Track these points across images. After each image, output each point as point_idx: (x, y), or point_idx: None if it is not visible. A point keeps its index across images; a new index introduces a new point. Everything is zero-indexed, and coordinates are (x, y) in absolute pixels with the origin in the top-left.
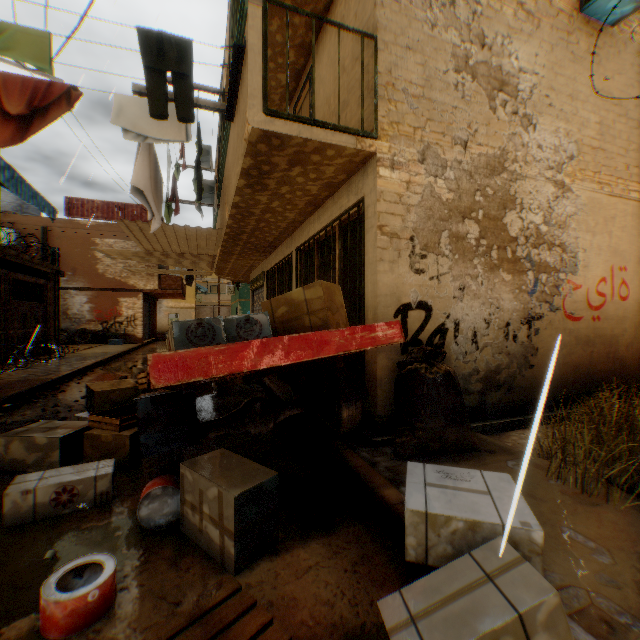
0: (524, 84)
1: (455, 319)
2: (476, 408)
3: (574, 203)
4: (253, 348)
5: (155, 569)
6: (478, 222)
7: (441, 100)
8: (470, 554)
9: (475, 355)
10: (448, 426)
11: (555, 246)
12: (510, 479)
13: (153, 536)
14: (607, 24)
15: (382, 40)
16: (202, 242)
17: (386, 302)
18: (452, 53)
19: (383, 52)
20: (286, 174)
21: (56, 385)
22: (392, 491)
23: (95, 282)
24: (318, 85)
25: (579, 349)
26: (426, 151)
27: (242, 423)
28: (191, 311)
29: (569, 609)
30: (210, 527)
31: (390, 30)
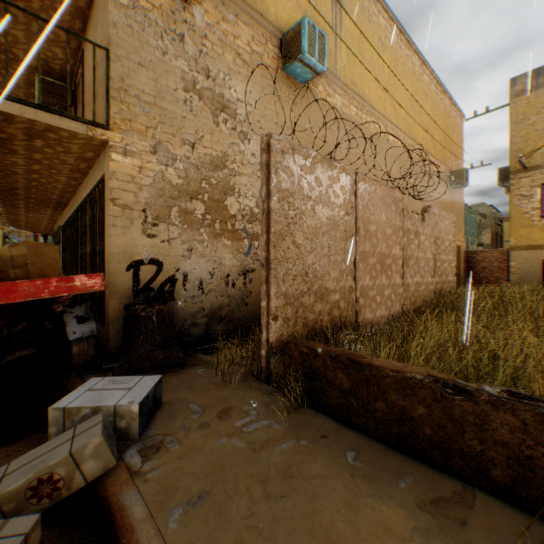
0: (242, 110)
1: (184, 272)
2: (202, 336)
3: None
4: None
5: None
6: (204, 202)
7: (172, 109)
8: (76, 427)
9: (202, 298)
10: (156, 350)
11: None
12: (158, 378)
13: None
14: (301, 82)
15: (115, 53)
16: None
17: (119, 259)
18: (182, 76)
19: (116, 63)
20: (31, 144)
21: None
22: None
23: None
24: (87, 69)
25: None
26: (158, 145)
27: None
28: None
29: (142, 447)
30: None
31: (123, 47)
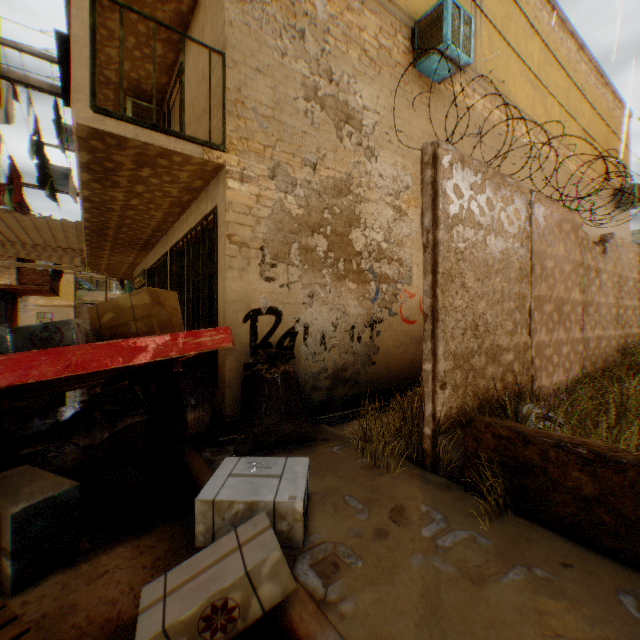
0: (368, 120)
1: (305, 323)
2: (325, 402)
3: (410, 226)
4: (45, 357)
5: None
6: (327, 237)
7: (291, 123)
8: (235, 530)
9: (324, 355)
10: (283, 421)
11: (394, 261)
12: (307, 462)
13: None
14: (436, 81)
15: (231, 58)
16: (60, 234)
17: (235, 308)
18: (302, 82)
19: (232, 70)
20: (136, 173)
21: None
22: None
23: None
24: (186, 85)
25: (414, 347)
26: (276, 168)
27: (69, 435)
28: (70, 310)
29: (314, 560)
30: None
31: (239, 50)
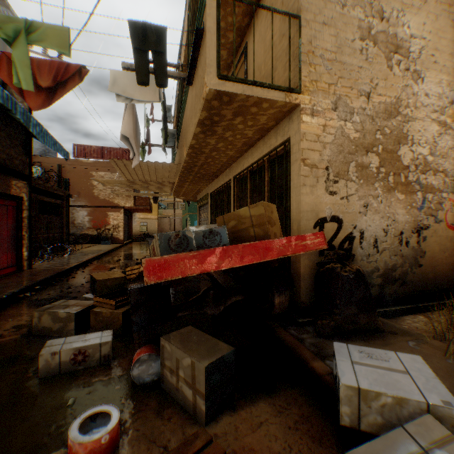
0: (414, 47)
1: (360, 229)
2: (376, 297)
3: (453, 138)
4: (217, 254)
5: (146, 417)
6: (378, 154)
7: (349, 62)
8: (403, 427)
9: (375, 257)
10: (359, 313)
11: (438, 172)
12: (421, 360)
13: (142, 390)
14: None
15: (304, 19)
16: (166, 173)
17: (307, 216)
18: (358, 26)
19: (305, 28)
20: (230, 122)
21: (68, 273)
22: (319, 363)
23: (92, 202)
24: (251, 57)
25: None
26: (338, 101)
27: (201, 306)
28: (155, 221)
29: None
30: (185, 387)
31: (310, 11)
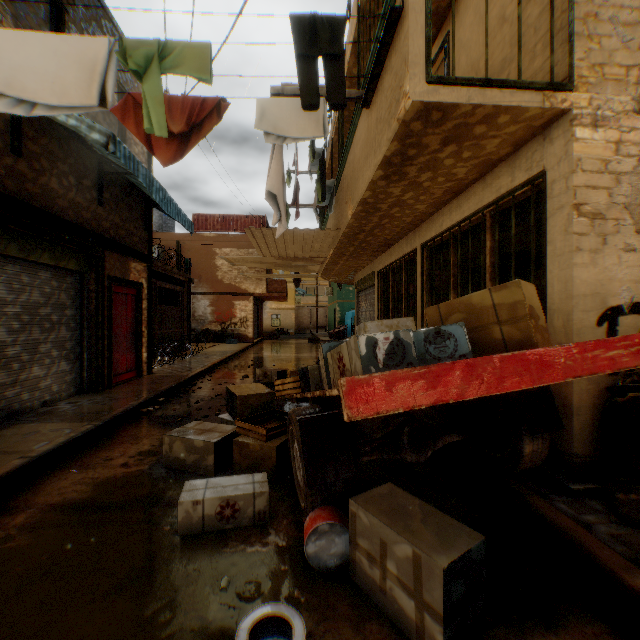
0: None
1: None
2: None
3: None
4: (457, 371)
5: (338, 632)
6: None
7: None
8: None
9: None
10: None
11: None
12: None
13: (322, 579)
14: None
15: None
16: (317, 245)
17: (584, 305)
18: None
19: None
20: (433, 157)
21: (192, 381)
22: None
23: (215, 287)
24: (457, 53)
25: None
26: None
27: (396, 448)
28: (291, 312)
29: None
30: (399, 591)
31: None
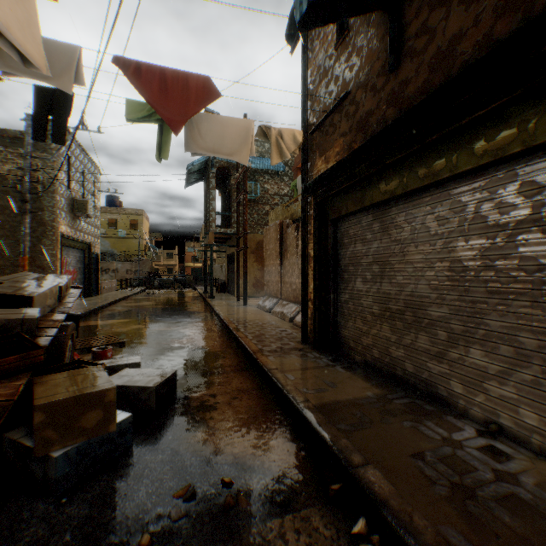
0: None
1: None
2: None
3: None
4: None
5: None
6: None
7: None
8: None
9: None
10: None
11: None
12: None
13: None
14: None
15: None
16: None
17: None
18: None
19: None
20: None
21: None
22: None
23: None
24: None
25: None
26: None
27: None
28: None
29: None
30: None
31: None
